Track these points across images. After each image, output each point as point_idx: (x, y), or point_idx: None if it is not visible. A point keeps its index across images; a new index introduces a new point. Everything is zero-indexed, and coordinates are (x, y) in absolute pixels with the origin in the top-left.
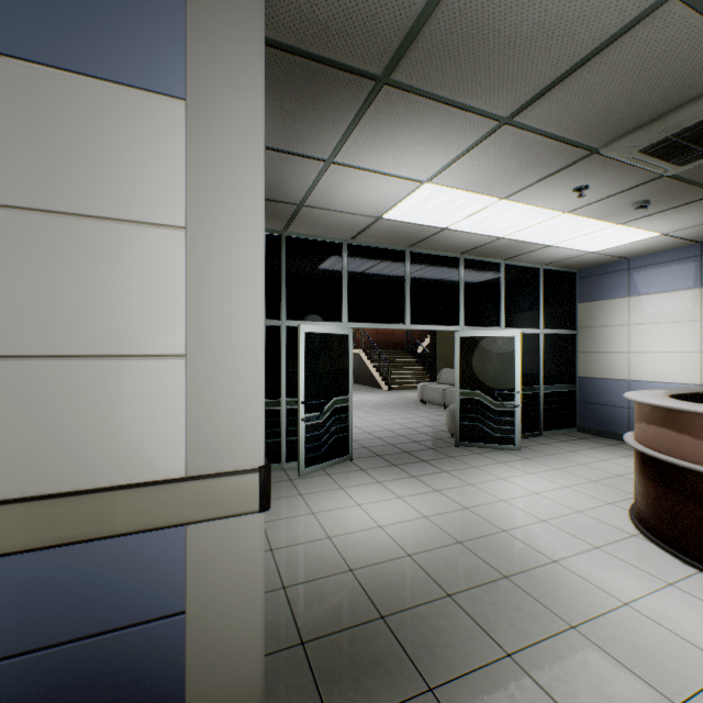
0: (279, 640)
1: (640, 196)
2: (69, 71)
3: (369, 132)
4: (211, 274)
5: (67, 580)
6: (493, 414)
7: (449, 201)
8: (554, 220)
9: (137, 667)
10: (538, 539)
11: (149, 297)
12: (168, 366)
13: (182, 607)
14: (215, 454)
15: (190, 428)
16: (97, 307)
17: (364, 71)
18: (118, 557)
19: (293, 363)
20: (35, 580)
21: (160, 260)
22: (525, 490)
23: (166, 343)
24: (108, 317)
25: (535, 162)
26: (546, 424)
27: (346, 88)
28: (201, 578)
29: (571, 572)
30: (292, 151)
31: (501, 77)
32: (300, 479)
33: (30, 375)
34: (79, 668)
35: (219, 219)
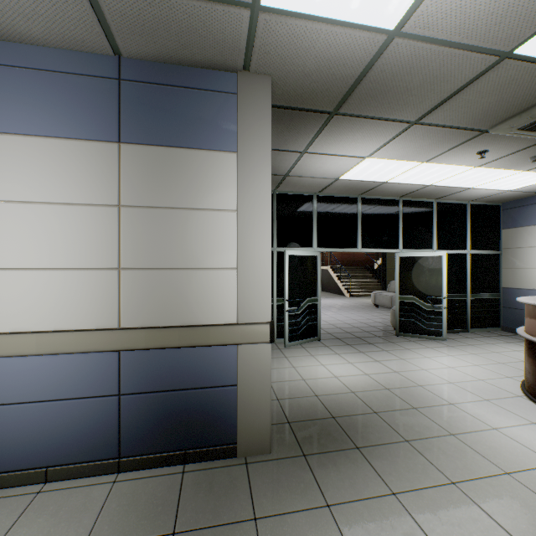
0: (276, 420)
1: (534, 152)
2: (192, 149)
3: (327, 136)
4: (248, 231)
5: (191, 363)
6: (425, 313)
7: (385, 166)
8: (468, 172)
9: (217, 405)
10: (443, 392)
11: (222, 242)
12: (229, 273)
13: (235, 383)
14: (249, 314)
15: (239, 302)
16: (202, 247)
17: (322, 111)
18: (210, 356)
19: (281, 275)
20: (180, 361)
21: (226, 226)
22: (443, 365)
23: (229, 263)
24: (206, 252)
25: (442, 140)
26: (472, 323)
27: (313, 119)
28: (243, 370)
29: (461, 410)
30: (282, 149)
31: (406, 104)
32: (285, 349)
33: (178, 276)
34: (196, 401)
35: (251, 205)
